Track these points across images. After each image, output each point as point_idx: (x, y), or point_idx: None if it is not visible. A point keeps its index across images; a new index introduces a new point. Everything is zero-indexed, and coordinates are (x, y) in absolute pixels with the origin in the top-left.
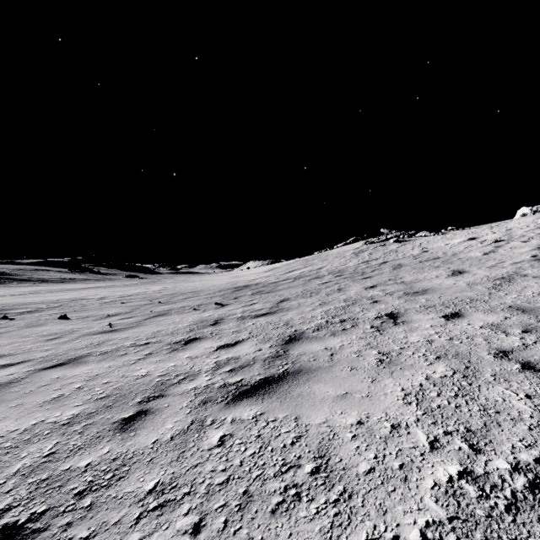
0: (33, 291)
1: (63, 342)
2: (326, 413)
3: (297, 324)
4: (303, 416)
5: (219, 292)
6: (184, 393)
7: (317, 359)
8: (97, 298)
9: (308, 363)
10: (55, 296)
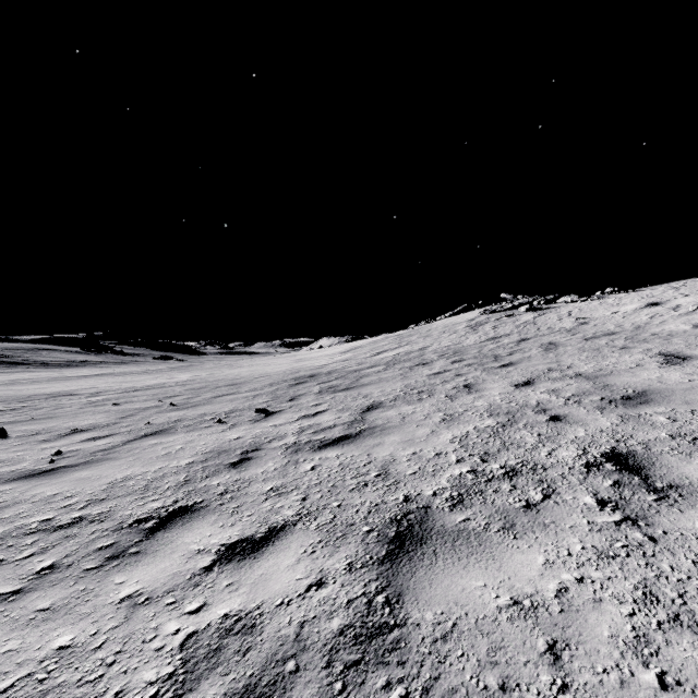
0: (10, 381)
1: None
2: None
3: (407, 476)
4: None
5: (270, 386)
6: None
7: (511, 678)
8: (89, 393)
9: None
10: (32, 389)
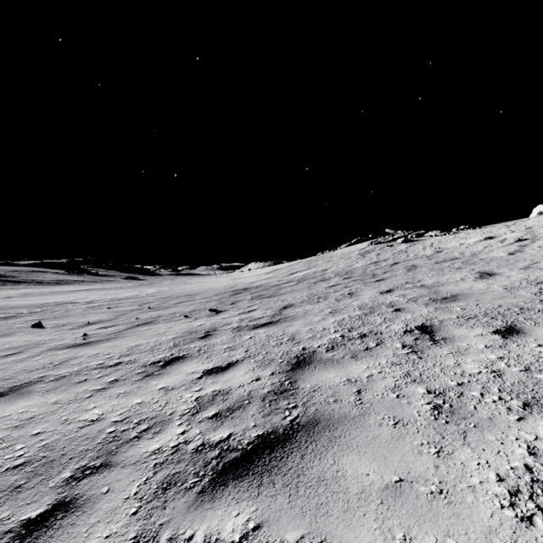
0: (22, 294)
1: (20, 359)
2: (374, 538)
3: (305, 339)
4: (332, 542)
5: (216, 296)
6: (139, 461)
7: (339, 399)
8: (85, 302)
9: (326, 406)
10: (42, 299)
